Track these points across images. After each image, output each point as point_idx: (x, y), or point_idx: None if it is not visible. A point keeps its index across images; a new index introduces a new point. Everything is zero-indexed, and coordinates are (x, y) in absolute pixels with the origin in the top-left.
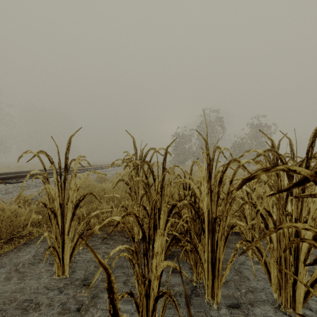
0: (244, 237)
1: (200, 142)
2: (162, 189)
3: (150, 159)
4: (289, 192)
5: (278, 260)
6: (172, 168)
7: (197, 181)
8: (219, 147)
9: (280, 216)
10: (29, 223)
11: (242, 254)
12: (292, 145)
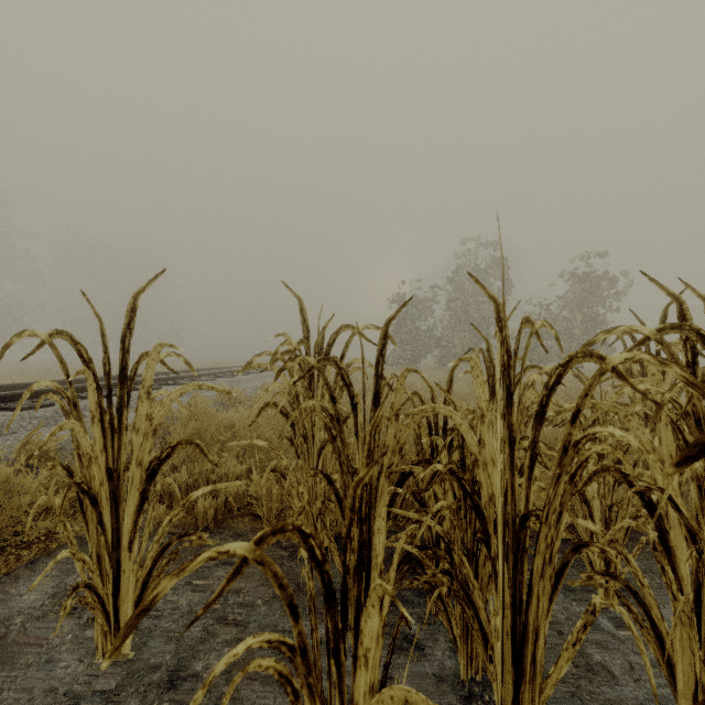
0: (584, 553)
1: (455, 316)
2: (375, 431)
3: (343, 352)
4: None
5: (703, 634)
6: (400, 377)
7: (466, 409)
8: (530, 320)
9: None
10: (31, 518)
11: (579, 598)
12: None
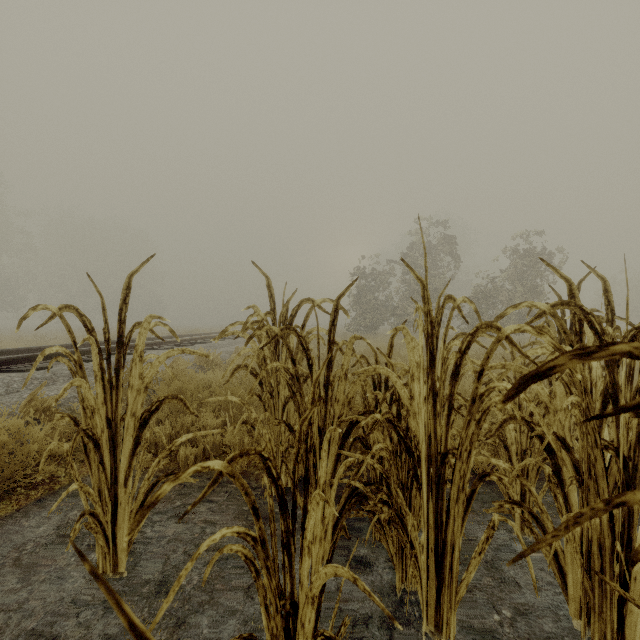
0: (504, 490)
1: (409, 288)
2: (328, 388)
3: (304, 322)
4: (609, 398)
5: (585, 547)
6: (348, 343)
7: (403, 369)
8: (452, 297)
9: (589, 451)
10: (43, 459)
11: (500, 527)
12: (610, 292)
